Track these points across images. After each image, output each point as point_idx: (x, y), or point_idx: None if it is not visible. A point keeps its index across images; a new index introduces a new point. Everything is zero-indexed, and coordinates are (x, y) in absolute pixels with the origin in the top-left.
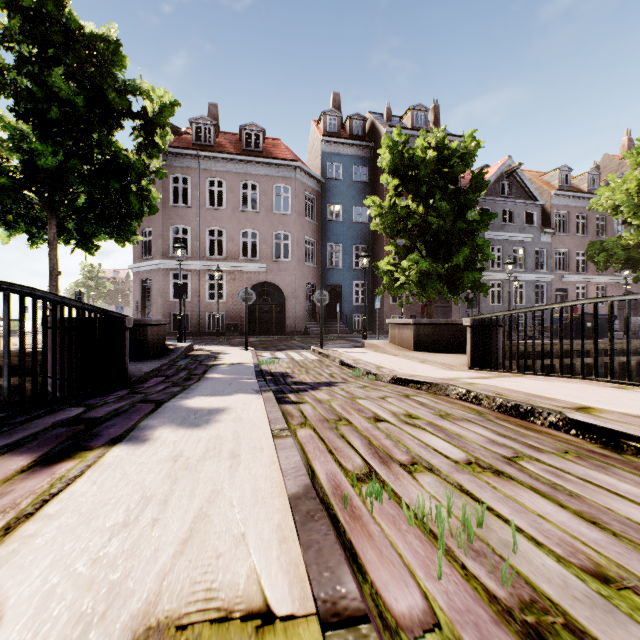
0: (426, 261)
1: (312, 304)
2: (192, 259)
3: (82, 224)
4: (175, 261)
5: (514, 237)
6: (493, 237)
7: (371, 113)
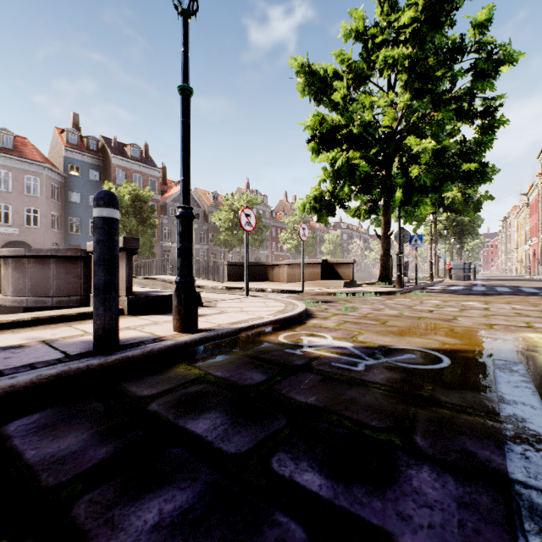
0: None
1: None
2: None
3: None
4: None
5: None
6: None
7: (103, 137)
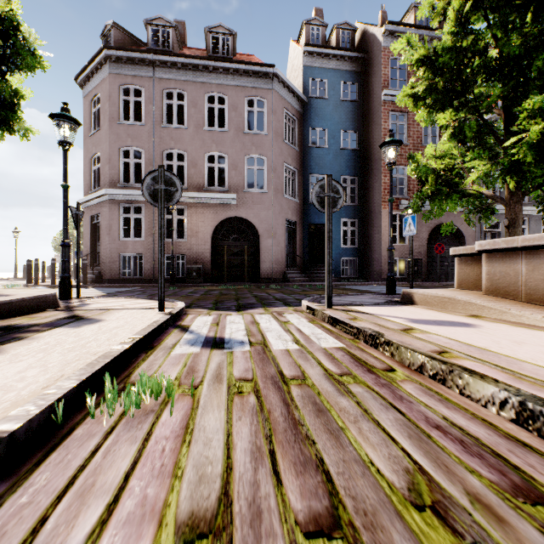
0: None
1: (292, 246)
2: None
3: None
4: (124, 190)
5: None
6: None
7: (360, 23)
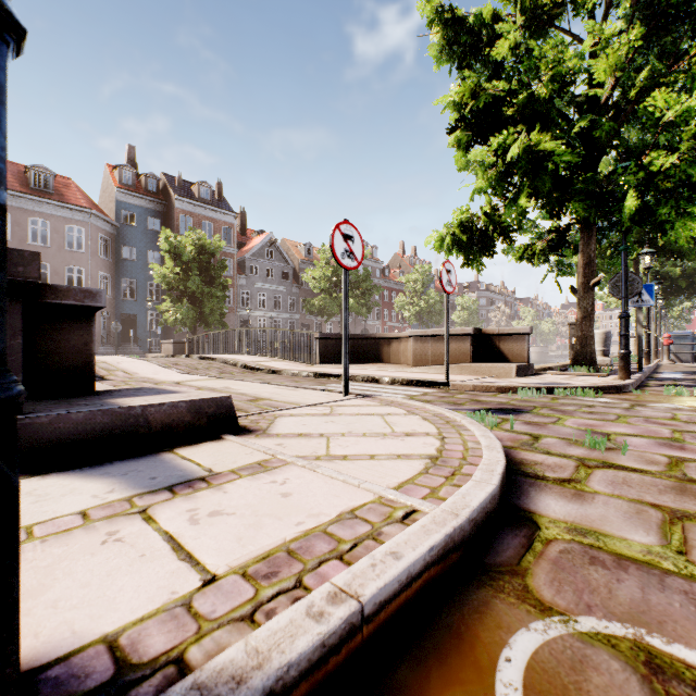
0: (187, 309)
1: (107, 329)
2: None
3: None
4: None
5: (275, 288)
6: (260, 286)
7: (165, 175)
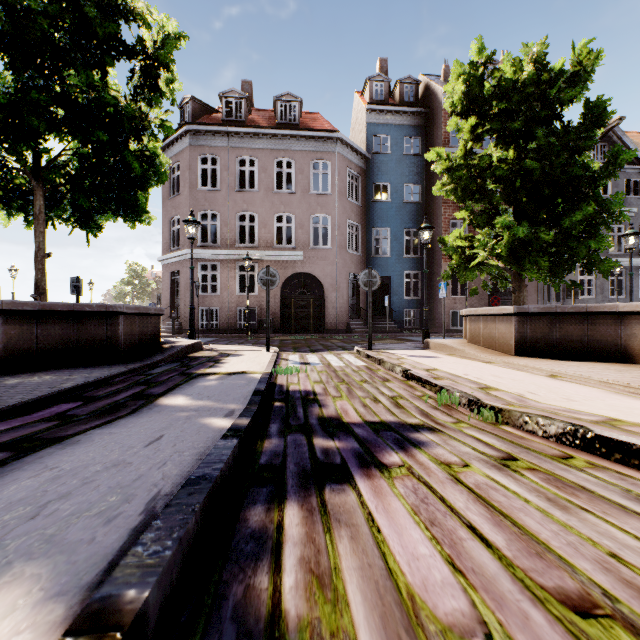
0: (523, 225)
1: (355, 298)
2: (221, 248)
3: (76, 196)
4: (203, 250)
5: None
6: None
7: (424, 75)
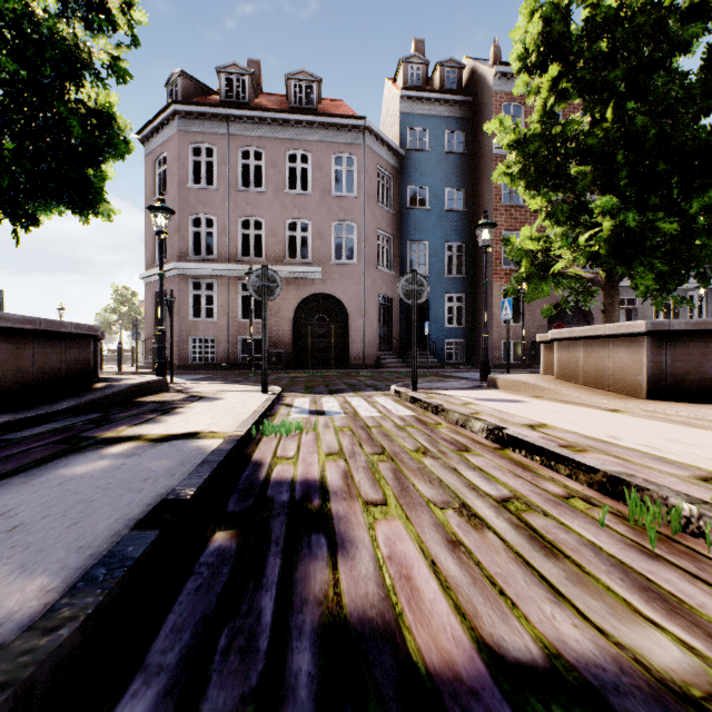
0: (633, 210)
1: (387, 326)
2: (219, 262)
3: None
4: (195, 264)
5: None
6: None
7: (469, 59)
